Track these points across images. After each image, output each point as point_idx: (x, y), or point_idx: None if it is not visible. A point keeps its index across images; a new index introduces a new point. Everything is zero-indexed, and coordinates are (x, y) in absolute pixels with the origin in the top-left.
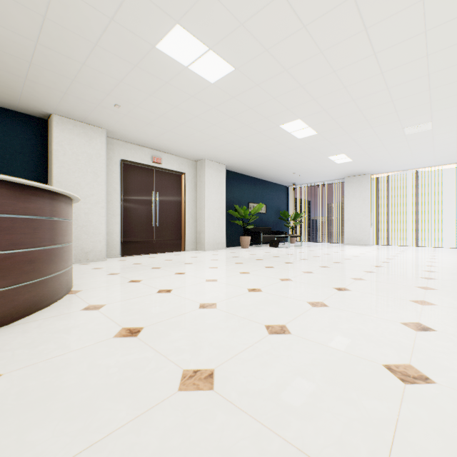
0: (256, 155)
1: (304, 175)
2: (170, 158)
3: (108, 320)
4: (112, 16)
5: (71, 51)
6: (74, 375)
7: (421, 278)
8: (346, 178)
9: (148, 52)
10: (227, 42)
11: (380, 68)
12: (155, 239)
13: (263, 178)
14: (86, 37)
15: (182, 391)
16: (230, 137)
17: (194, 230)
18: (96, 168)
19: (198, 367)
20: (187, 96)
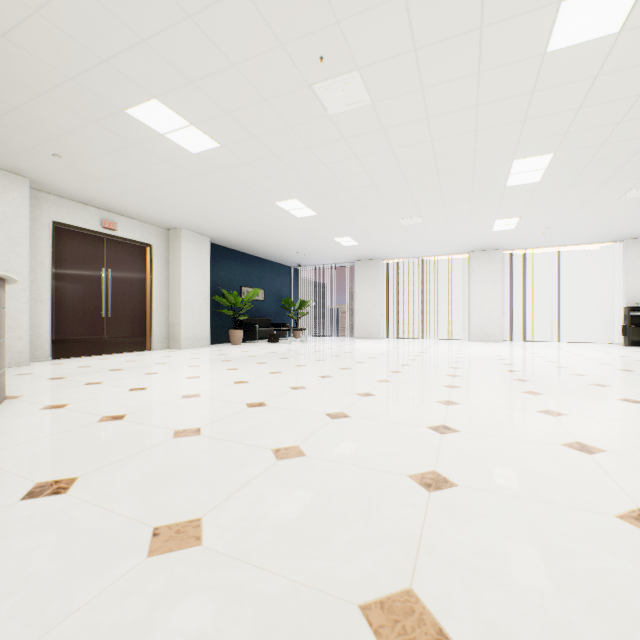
0: (250, 229)
1: (310, 255)
2: (129, 223)
3: (83, 413)
4: (73, 77)
5: (1, 92)
6: (76, 442)
7: (400, 365)
8: (357, 261)
9: (115, 114)
10: (212, 123)
11: (364, 169)
12: (106, 335)
13: (261, 255)
14: (30, 85)
15: (176, 438)
16: (216, 207)
17: (165, 323)
18: (13, 232)
19: (188, 428)
20: (161, 160)
